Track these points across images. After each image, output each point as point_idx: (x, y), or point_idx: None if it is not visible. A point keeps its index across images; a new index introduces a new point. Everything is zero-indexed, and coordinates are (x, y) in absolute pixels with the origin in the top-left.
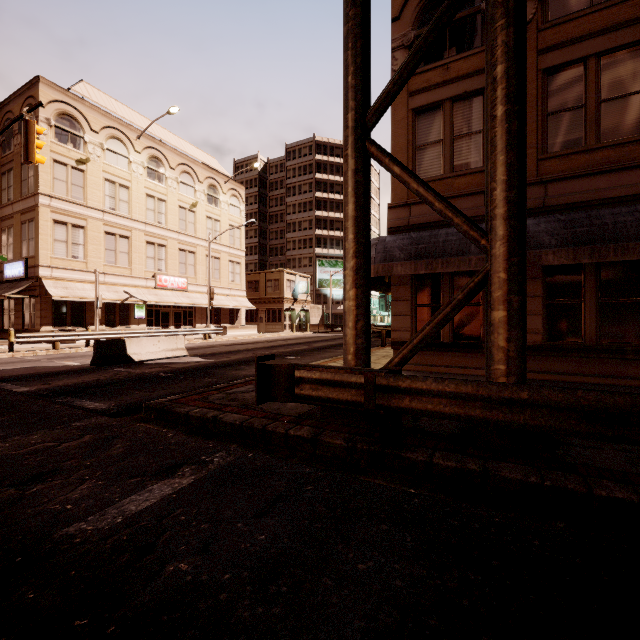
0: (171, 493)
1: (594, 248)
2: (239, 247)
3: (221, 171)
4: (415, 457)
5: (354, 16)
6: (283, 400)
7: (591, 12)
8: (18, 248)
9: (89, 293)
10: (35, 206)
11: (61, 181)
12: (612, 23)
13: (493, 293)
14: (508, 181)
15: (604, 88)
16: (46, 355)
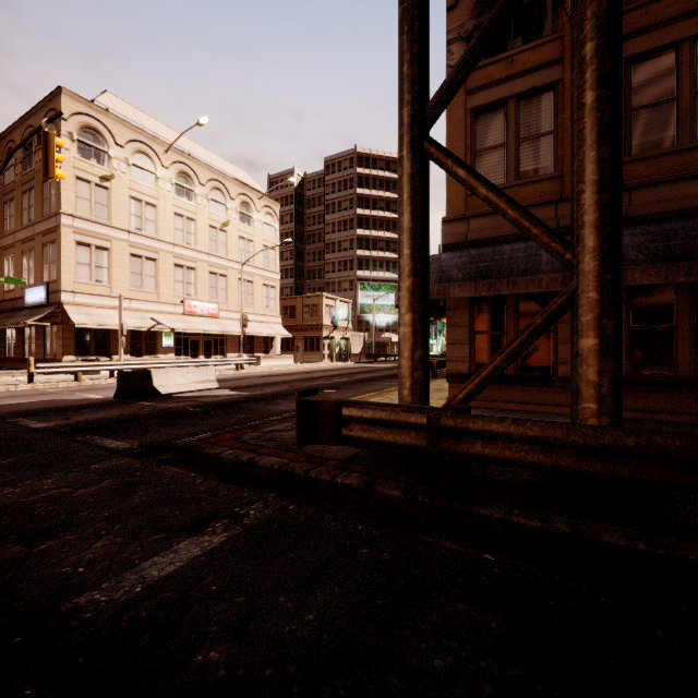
0: (200, 554)
1: (692, 264)
2: (274, 269)
3: (254, 187)
4: (489, 514)
5: None
6: (329, 442)
7: None
8: (39, 272)
9: (114, 320)
10: (57, 227)
11: (84, 199)
12: None
13: (581, 317)
14: (600, 181)
15: None
16: (68, 387)
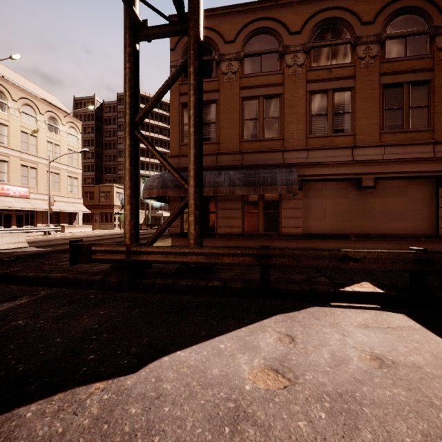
0: (14, 305)
1: (255, 188)
2: (77, 166)
3: (61, 107)
4: (148, 281)
5: (129, 67)
6: (85, 262)
7: (261, 75)
8: None
9: None
10: None
11: None
12: (268, 83)
13: (189, 209)
14: (194, 161)
15: (266, 112)
16: None
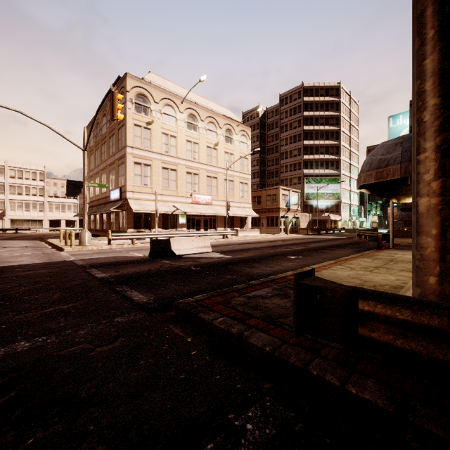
0: None
1: None
2: (247, 172)
3: (234, 118)
4: None
5: None
6: (338, 340)
7: None
8: (117, 181)
9: (153, 207)
10: (124, 154)
11: (138, 137)
12: None
13: None
14: None
15: None
16: (127, 248)
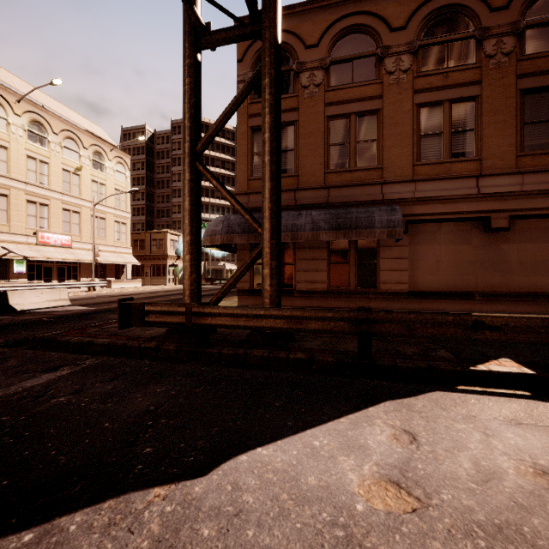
0: (55, 377)
1: (346, 232)
2: (125, 209)
3: (107, 140)
4: (213, 351)
5: (189, 83)
6: (137, 325)
7: (352, 87)
8: None
9: None
10: None
11: None
12: (362, 96)
13: (263, 259)
14: (269, 198)
15: (359, 134)
16: None
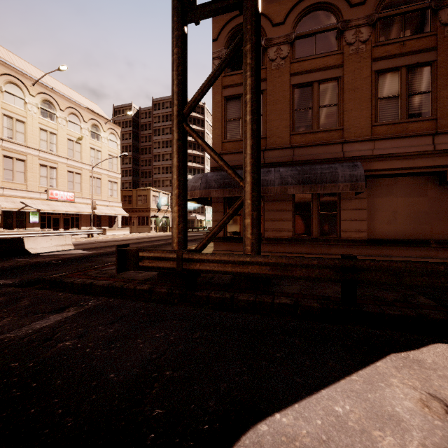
0: (61, 319)
1: (311, 186)
2: (116, 171)
3: (102, 115)
4: (201, 294)
5: (177, 53)
6: (133, 269)
7: (315, 58)
8: None
9: None
10: None
11: None
12: (324, 66)
13: (245, 210)
14: (251, 154)
15: (321, 100)
16: None
